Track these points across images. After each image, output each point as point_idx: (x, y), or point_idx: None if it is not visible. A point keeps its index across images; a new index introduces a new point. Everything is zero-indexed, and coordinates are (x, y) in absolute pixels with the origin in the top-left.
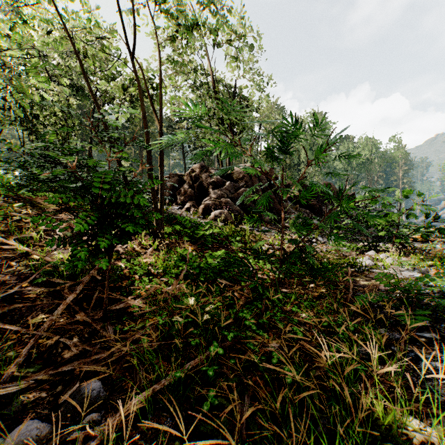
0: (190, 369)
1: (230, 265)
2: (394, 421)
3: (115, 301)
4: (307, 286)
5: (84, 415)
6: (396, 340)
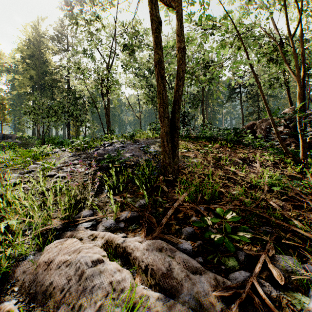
0: None
1: None
2: None
3: None
4: None
5: None
6: None
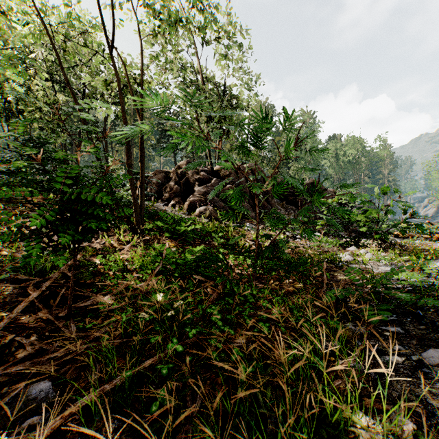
0: (149, 367)
1: (202, 260)
2: (341, 419)
3: (85, 298)
4: (284, 282)
5: (27, 418)
6: (361, 334)
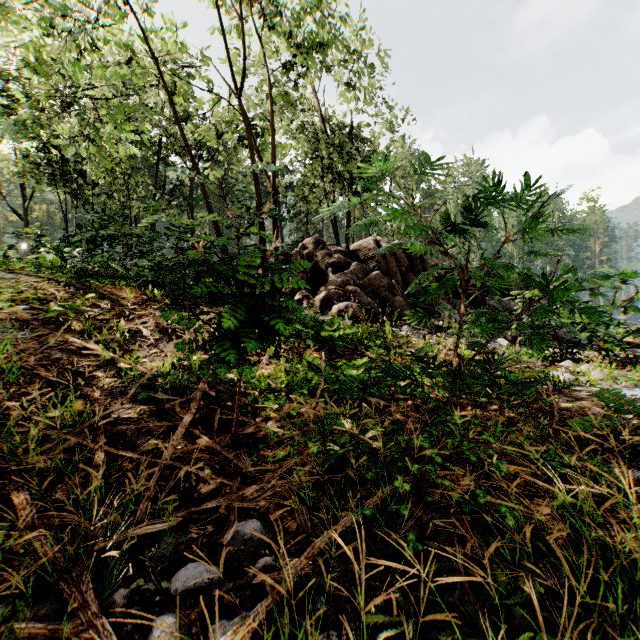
0: None
1: (393, 377)
2: None
3: None
4: (487, 409)
5: (252, 560)
6: (636, 479)
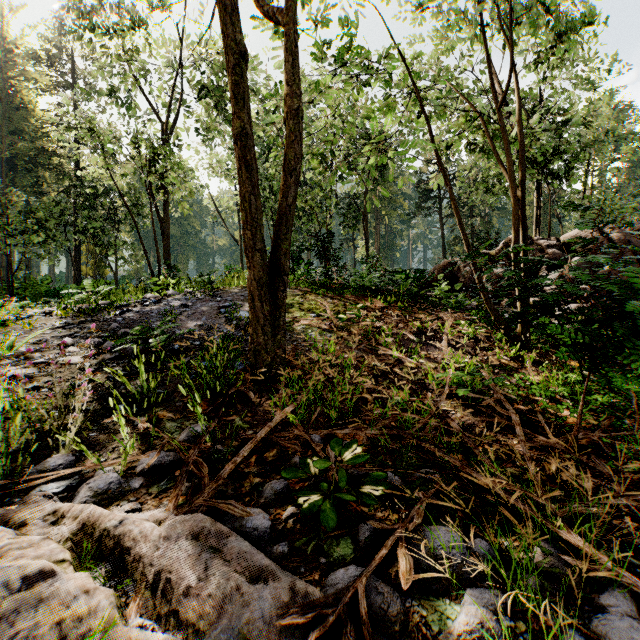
0: None
1: None
2: None
3: (543, 428)
4: None
5: None
6: None
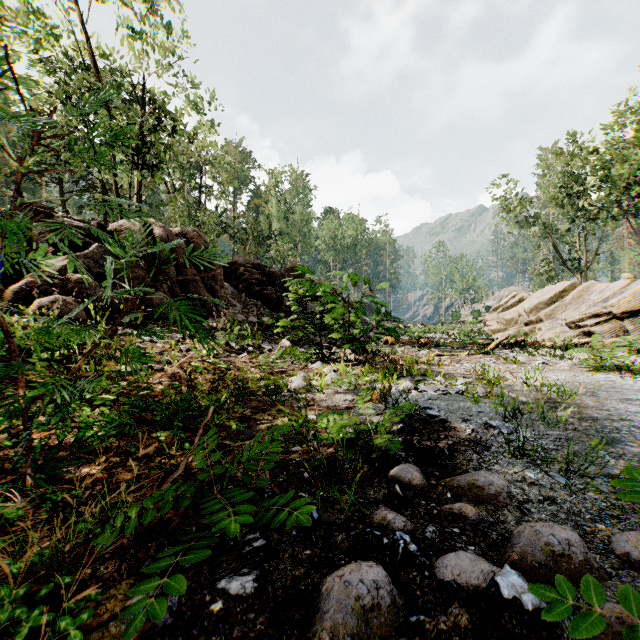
0: None
1: None
2: None
3: None
4: (135, 455)
5: None
6: (142, 637)
